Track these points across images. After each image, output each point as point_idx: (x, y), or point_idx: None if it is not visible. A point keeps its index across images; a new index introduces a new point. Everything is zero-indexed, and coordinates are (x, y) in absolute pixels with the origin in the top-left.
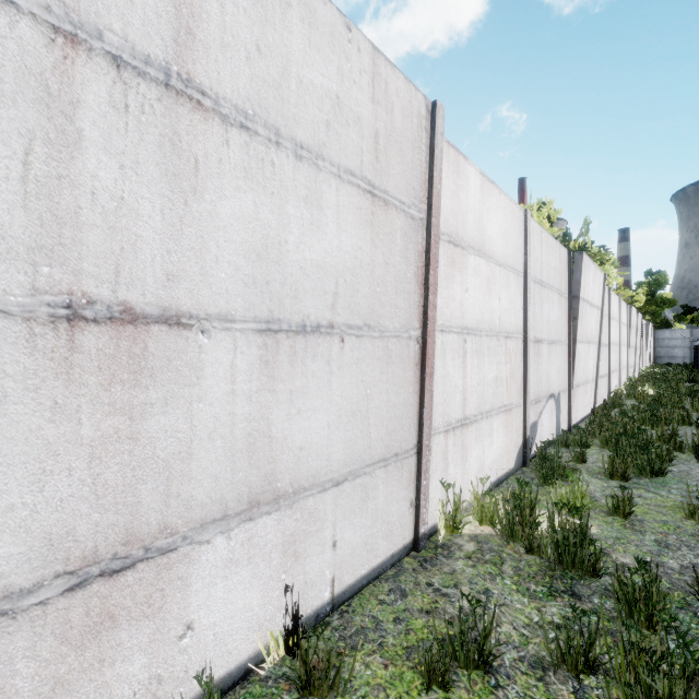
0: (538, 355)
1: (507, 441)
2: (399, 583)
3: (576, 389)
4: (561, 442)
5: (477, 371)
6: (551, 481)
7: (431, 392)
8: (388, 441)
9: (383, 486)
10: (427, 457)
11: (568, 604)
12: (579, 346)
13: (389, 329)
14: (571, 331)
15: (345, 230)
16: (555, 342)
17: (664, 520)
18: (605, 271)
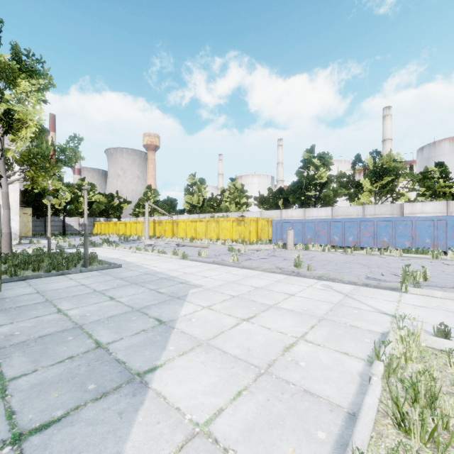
0: None
1: None
2: None
3: None
4: None
5: None
6: None
7: None
8: None
9: None
10: None
11: None
12: None
13: None
14: None
15: None
16: None
17: None
18: None
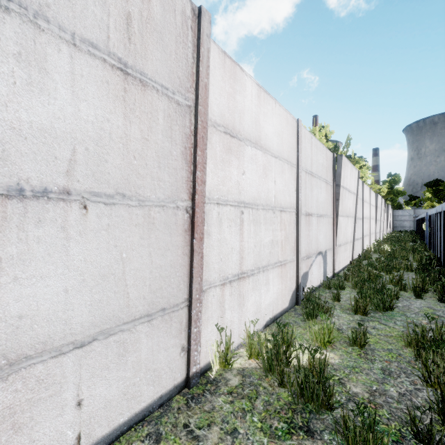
0: (309, 224)
1: (282, 288)
2: (159, 426)
3: (338, 248)
4: (326, 285)
5: (254, 236)
6: (312, 317)
7: (202, 254)
8: (152, 299)
9: (147, 339)
10: (198, 308)
11: (301, 443)
12: (340, 219)
13: (151, 199)
14: (335, 208)
15: (85, 100)
16: (322, 215)
17: (390, 348)
18: (363, 172)
